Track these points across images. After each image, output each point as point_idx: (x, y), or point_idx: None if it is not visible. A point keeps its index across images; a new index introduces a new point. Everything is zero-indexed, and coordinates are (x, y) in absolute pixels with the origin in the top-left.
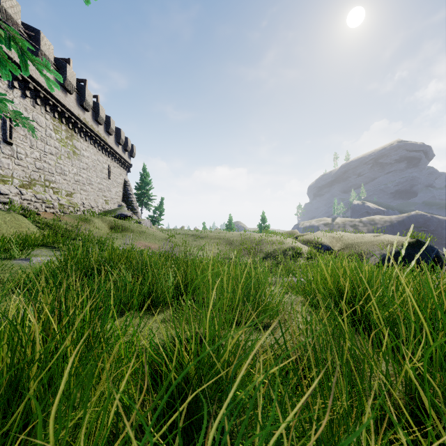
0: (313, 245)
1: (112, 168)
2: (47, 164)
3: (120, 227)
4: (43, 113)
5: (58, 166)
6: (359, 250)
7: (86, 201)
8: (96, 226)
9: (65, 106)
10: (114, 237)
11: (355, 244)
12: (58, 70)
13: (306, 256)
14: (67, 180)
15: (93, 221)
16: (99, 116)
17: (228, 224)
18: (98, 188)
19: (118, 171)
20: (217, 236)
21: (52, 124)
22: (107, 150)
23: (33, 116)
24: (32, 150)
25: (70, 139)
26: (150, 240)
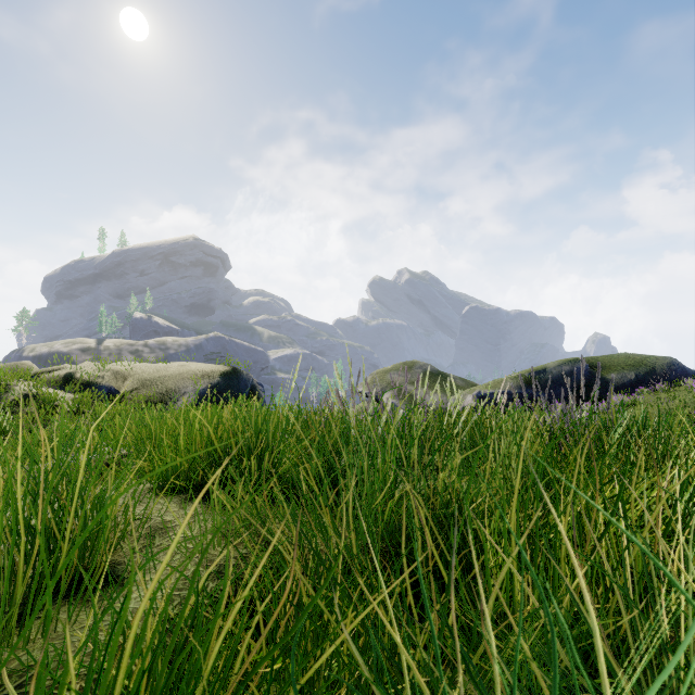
0: (79, 388)
1: None
2: None
3: None
4: None
5: None
6: (164, 388)
7: None
8: None
9: None
10: None
11: (156, 379)
12: None
13: (74, 410)
14: None
15: None
16: None
17: None
18: None
19: None
20: None
21: None
22: None
23: None
24: None
25: None
26: None
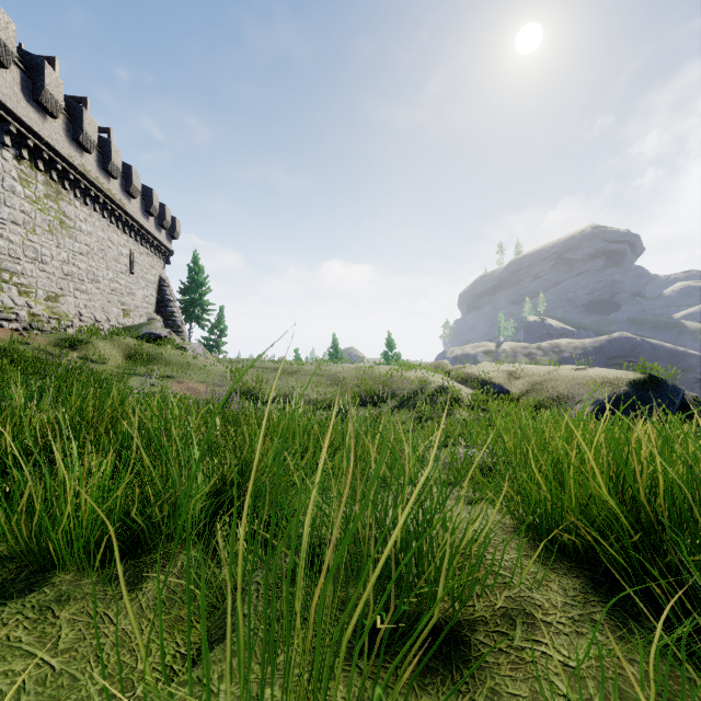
0: (477, 385)
1: (137, 255)
2: (6, 240)
3: (145, 356)
4: None
5: (28, 247)
6: (554, 393)
7: (85, 310)
8: (99, 354)
9: (42, 138)
10: (132, 373)
11: (546, 383)
12: (29, 73)
13: (471, 405)
14: (49, 273)
15: (93, 344)
16: (110, 162)
17: (335, 351)
18: (110, 289)
19: (149, 260)
20: (317, 371)
21: (17, 169)
22: (127, 223)
23: None
24: None
25: (54, 200)
26: (198, 379)
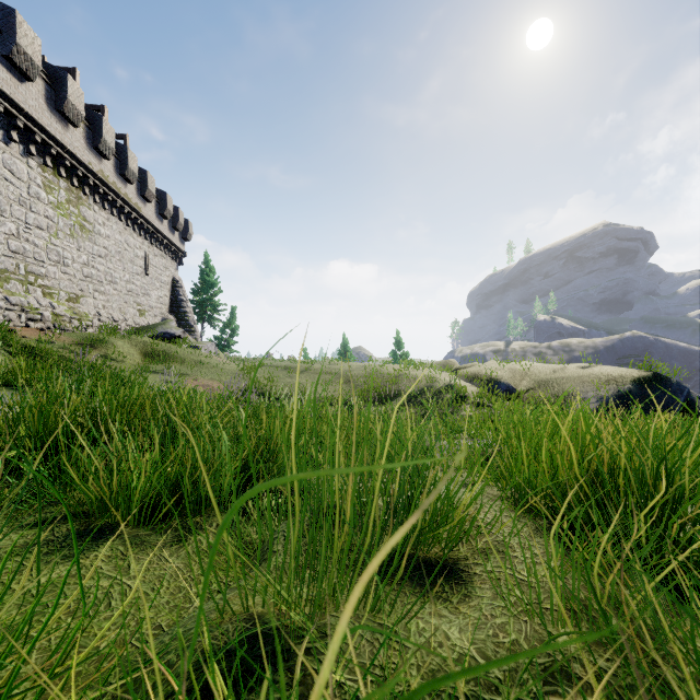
0: (483, 383)
1: (152, 257)
2: (32, 244)
3: (161, 354)
4: (24, 156)
5: (52, 250)
6: (559, 391)
7: (104, 310)
8: (118, 353)
9: (64, 146)
10: (149, 370)
11: (552, 381)
12: (52, 84)
13: (476, 402)
14: (70, 275)
15: (113, 343)
16: (127, 167)
17: (343, 350)
18: (127, 290)
19: (163, 262)
20: (326, 369)
21: (41, 176)
22: (143, 226)
23: (5, 159)
24: (2, 220)
25: (75, 205)
26: (212, 376)
